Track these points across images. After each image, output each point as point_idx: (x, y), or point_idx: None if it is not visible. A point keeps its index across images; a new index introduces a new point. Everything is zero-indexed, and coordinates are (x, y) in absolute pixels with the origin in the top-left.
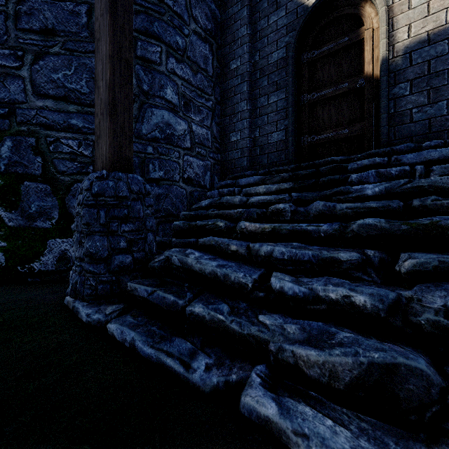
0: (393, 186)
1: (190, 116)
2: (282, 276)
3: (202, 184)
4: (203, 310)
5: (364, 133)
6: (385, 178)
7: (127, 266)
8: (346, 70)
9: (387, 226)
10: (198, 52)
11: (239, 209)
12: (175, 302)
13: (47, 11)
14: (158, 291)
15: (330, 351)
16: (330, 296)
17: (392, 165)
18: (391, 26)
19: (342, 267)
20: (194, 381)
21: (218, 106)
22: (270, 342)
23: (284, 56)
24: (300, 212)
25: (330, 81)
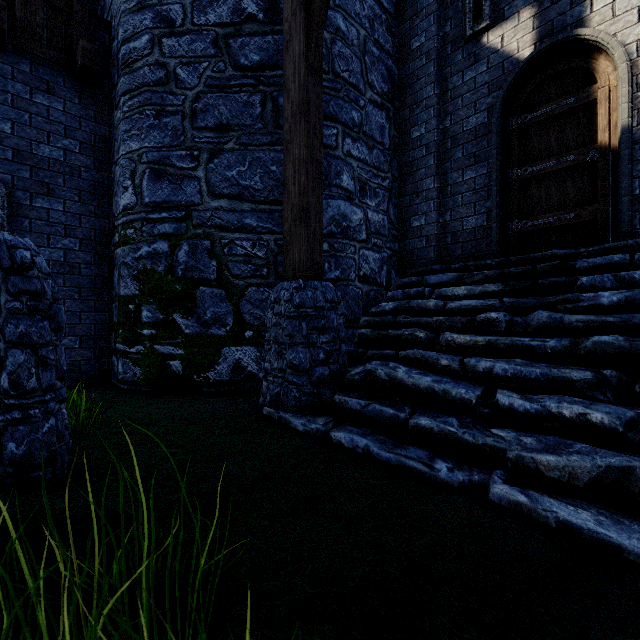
0: (636, 296)
1: (366, 202)
2: (509, 393)
3: (378, 281)
4: (430, 422)
5: (597, 218)
6: (626, 283)
7: (325, 379)
8: (571, 138)
9: (627, 344)
10: (374, 123)
11: (439, 317)
12: (396, 415)
13: (221, 106)
14: (373, 404)
15: (569, 457)
16: (565, 413)
17: (636, 265)
18: (635, 85)
19: (575, 386)
20: (442, 478)
21: (395, 184)
22: (507, 450)
23: (485, 121)
24: (517, 322)
25: (548, 152)
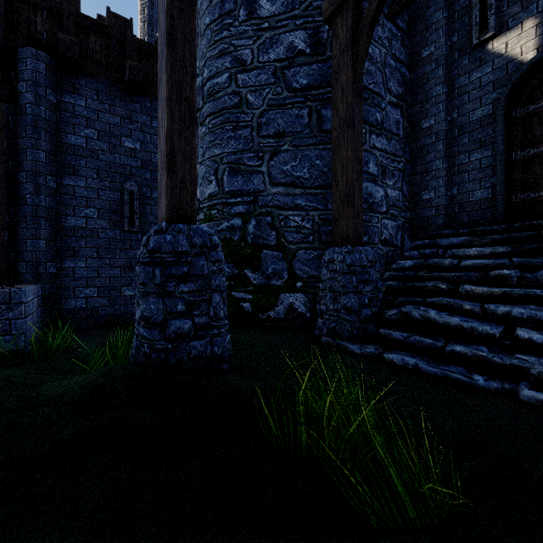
0: None
1: (386, 182)
2: (527, 330)
3: (394, 243)
4: (464, 349)
5: None
6: None
7: (369, 318)
8: None
9: None
10: (392, 120)
11: (457, 273)
12: (434, 343)
13: (279, 119)
14: (414, 336)
15: None
16: None
17: None
18: None
19: None
20: (480, 385)
21: (407, 166)
22: (531, 368)
23: (490, 113)
24: (527, 277)
25: None
